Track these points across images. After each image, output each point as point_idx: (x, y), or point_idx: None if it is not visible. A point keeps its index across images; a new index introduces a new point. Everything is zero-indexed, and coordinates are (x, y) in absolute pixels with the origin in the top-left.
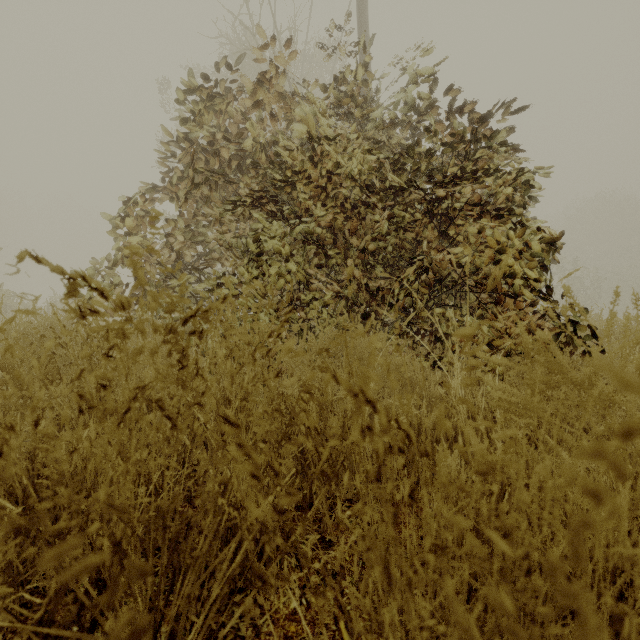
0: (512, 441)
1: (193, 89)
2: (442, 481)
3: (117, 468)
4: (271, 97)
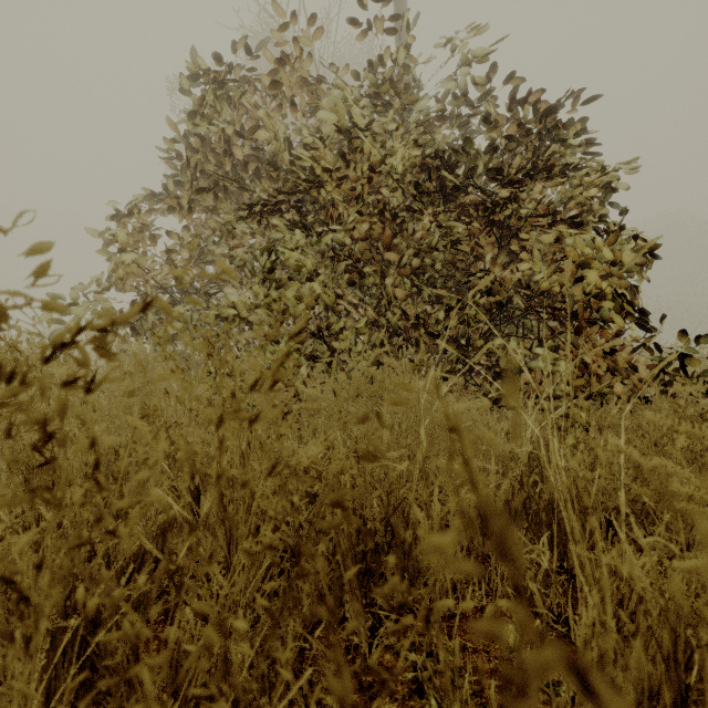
0: None
1: (198, 74)
2: None
3: None
4: (293, 84)
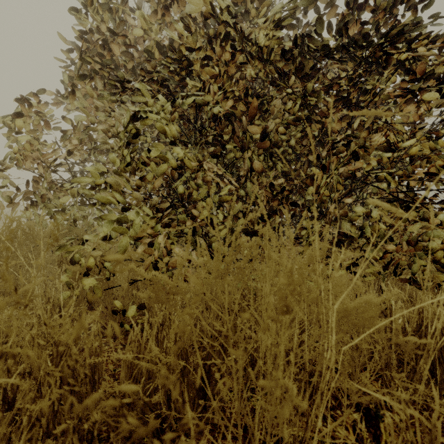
0: None
1: None
2: None
3: None
4: None
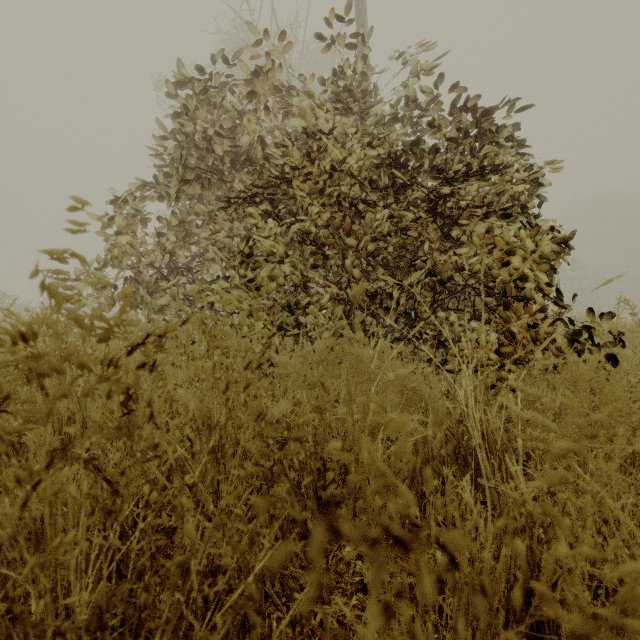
0: (633, 583)
1: (185, 82)
2: (510, 639)
3: (27, 561)
4: (266, 91)
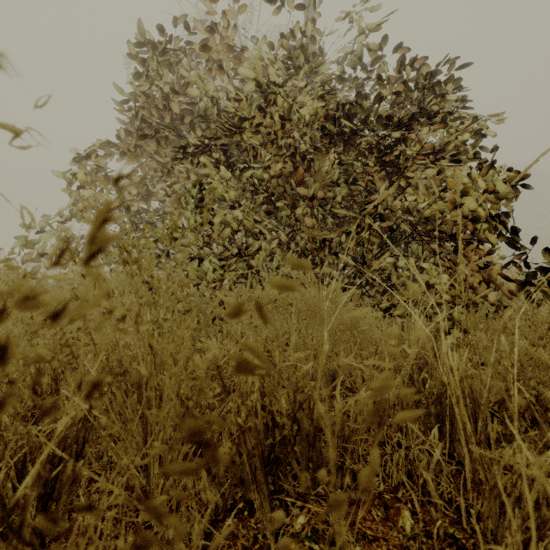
0: None
1: (142, 42)
2: None
3: None
4: (220, 51)
